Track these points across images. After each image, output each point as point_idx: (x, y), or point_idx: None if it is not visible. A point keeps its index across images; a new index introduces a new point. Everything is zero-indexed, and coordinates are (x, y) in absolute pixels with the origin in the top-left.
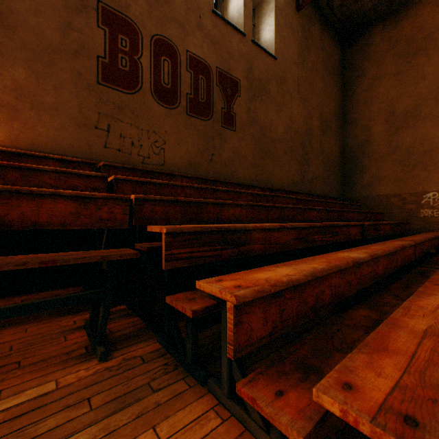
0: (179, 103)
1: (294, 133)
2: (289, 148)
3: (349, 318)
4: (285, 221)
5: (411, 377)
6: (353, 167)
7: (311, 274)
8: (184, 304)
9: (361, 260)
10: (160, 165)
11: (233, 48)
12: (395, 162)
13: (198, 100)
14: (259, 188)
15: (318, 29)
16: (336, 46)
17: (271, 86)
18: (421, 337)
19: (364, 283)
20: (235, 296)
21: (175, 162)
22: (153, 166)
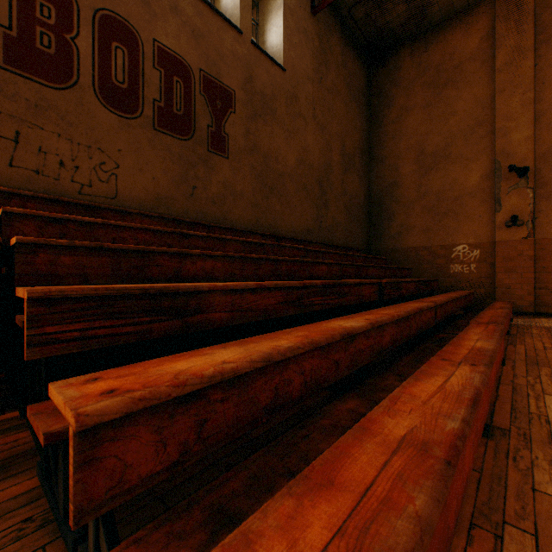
0: (141, 111)
1: (309, 167)
2: (303, 186)
3: (329, 415)
4: (283, 279)
5: (342, 544)
6: (380, 214)
7: (264, 358)
8: (43, 422)
9: (355, 331)
10: (109, 198)
11: (225, 47)
12: (425, 209)
13: (172, 111)
14: (260, 236)
15: (339, 41)
16: (361, 66)
17: (278, 104)
18: (392, 452)
19: (362, 361)
20: (78, 416)
21: (135, 194)
22: (98, 198)
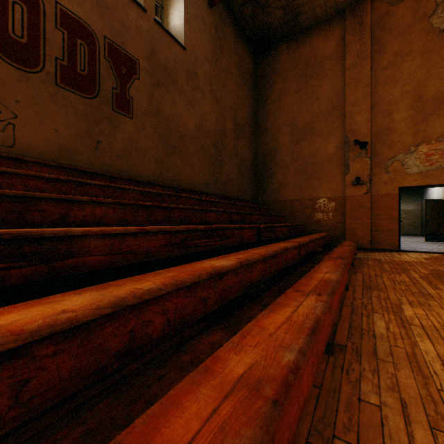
0: (42, 67)
1: (206, 132)
2: (201, 147)
3: (191, 350)
4: (176, 224)
5: None
6: (265, 173)
7: (115, 304)
8: None
9: (223, 269)
10: (6, 146)
11: (130, 20)
12: (297, 170)
13: (76, 70)
14: (161, 187)
15: (232, 32)
16: (250, 55)
17: (179, 76)
18: (225, 396)
19: (231, 295)
20: None
21: (35, 144)
22: None
